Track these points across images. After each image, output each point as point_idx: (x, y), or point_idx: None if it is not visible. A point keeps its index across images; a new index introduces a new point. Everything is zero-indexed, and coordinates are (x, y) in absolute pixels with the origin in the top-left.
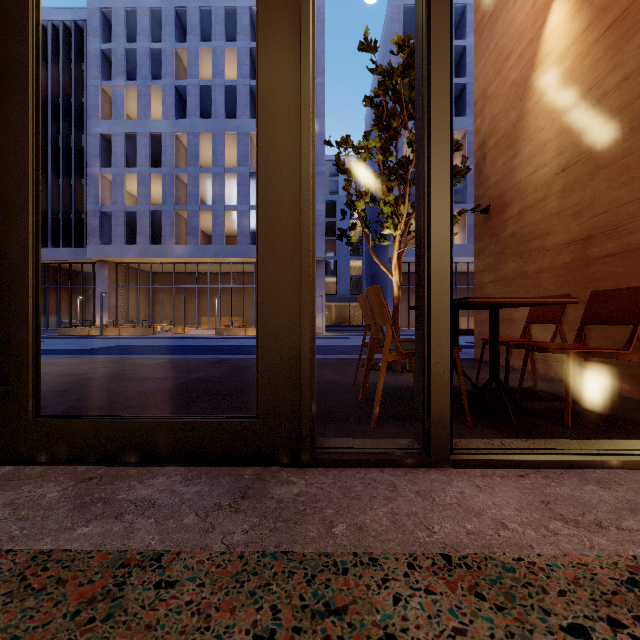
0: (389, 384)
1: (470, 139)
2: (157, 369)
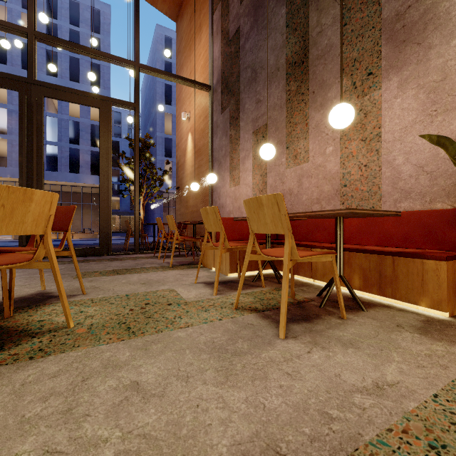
0: None
1: None
2: None
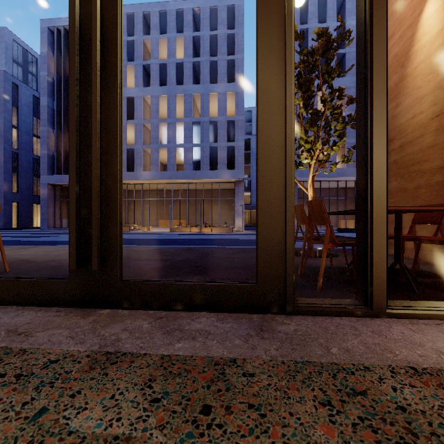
0: (313, 265)
1: (348, 93)
2: (151, 254)
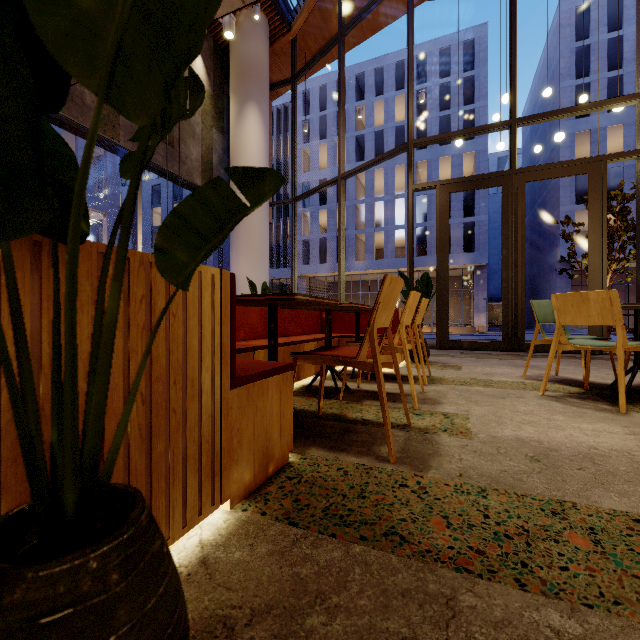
0: None
1: None
2: None
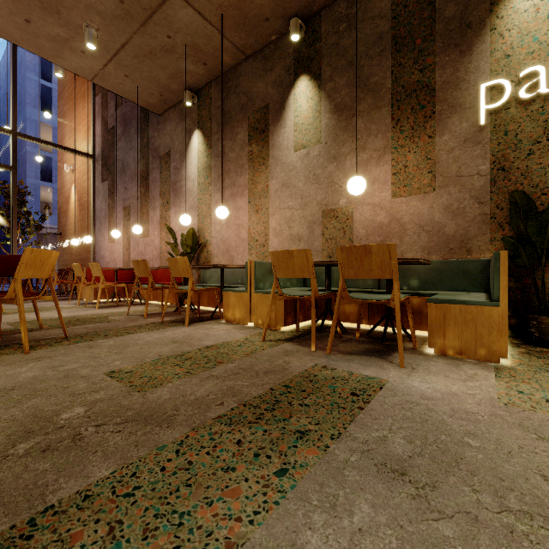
0: None
1: None
2: None
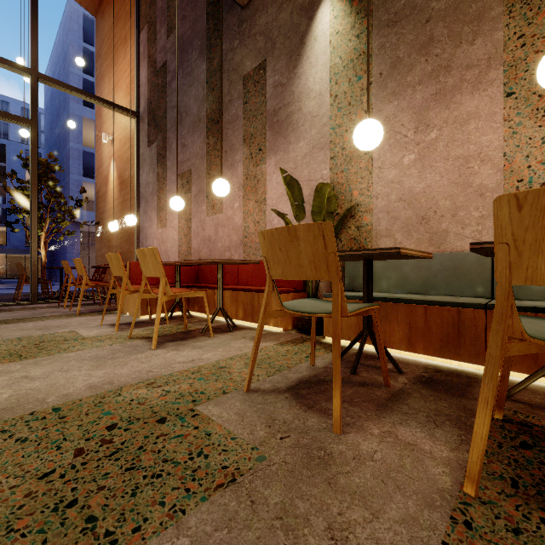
0: None
1: None
2: None
